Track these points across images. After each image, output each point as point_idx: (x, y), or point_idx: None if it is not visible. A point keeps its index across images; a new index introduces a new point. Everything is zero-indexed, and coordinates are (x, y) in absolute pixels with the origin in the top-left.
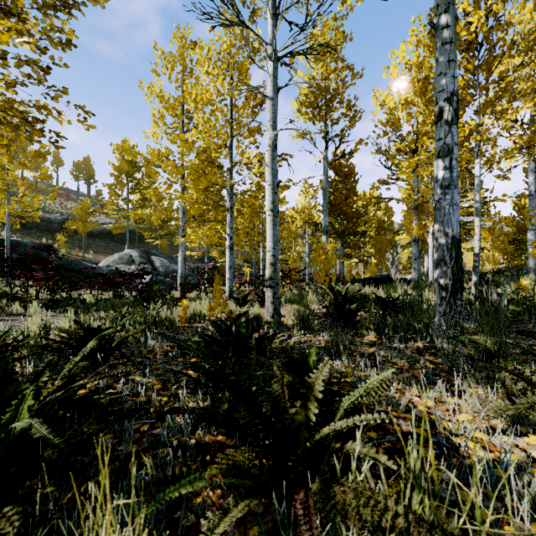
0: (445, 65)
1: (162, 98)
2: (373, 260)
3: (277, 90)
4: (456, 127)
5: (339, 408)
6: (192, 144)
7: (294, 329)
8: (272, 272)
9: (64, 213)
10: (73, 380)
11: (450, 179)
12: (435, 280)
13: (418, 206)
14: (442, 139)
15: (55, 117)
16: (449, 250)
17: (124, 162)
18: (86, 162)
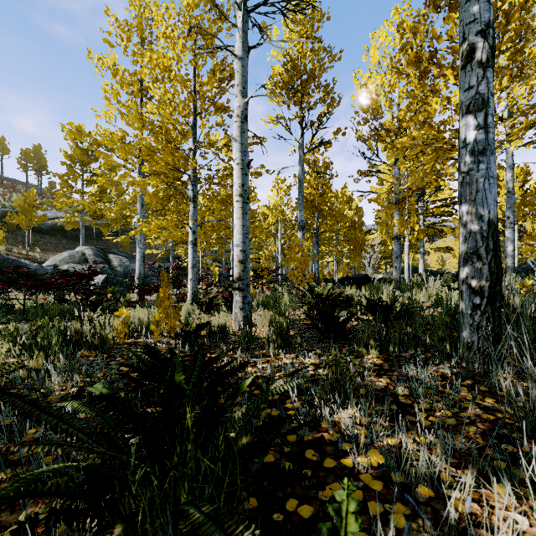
0: None
1: (116, 71)
2: (344, 259)
3: (248, 49)
4: (491, 71)
5: None
6: (145, 118)
7: (270, 348)
8: (241, 271)
9: (7, 205)
10: None
11: (485, 142)
12: (463, 282)
13: (400, 200)
14: (474, 87)
15: None
16: (484, 240)
17: (78, 150)
18: (37, 151)
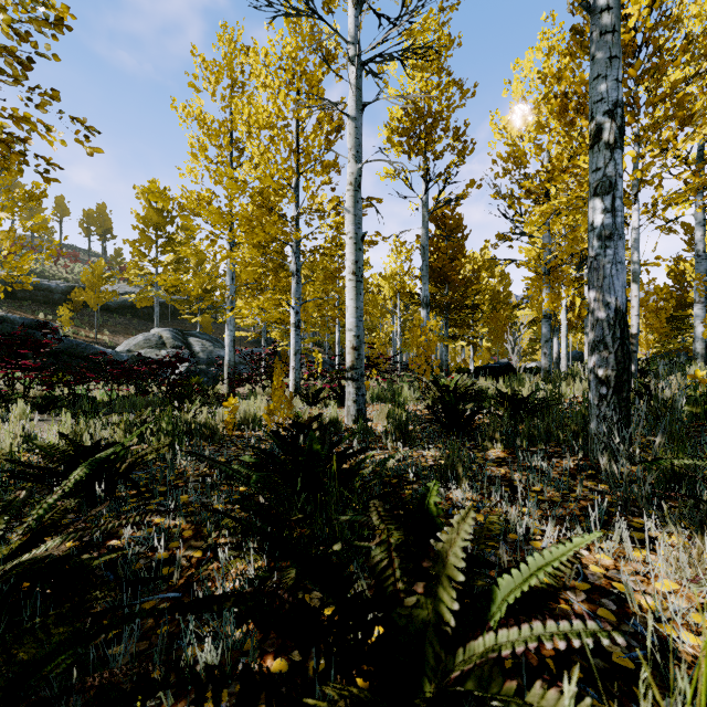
0: (606, 64)
1: (203, 122)
2: (484, 342)
3: (362, 107)
4: (620, 152)
5: (494, 598)
6: (243, 183)
7: (388, 440)
8: (355, 359)
9: (70, 279)
10: (46, 533)
11: (612, 226)
12: (591, 371)
13: (550, 270)
14: (601, 169)
15: (42, 135)
16: (611, 328)
17: (152, 211)
18: (101, 211)
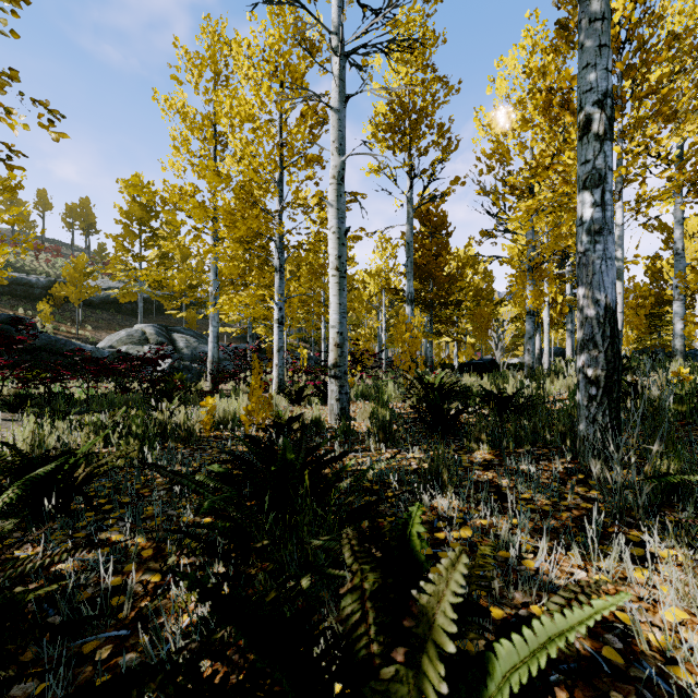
0: (595, 52)
1: (186, 115)
2: (468, 338)
3: (345, 99)
4: (610, 144)
5: (492, 673)
6: (225, 176)
7: (370, 442)
8: (338, 357)
9: (52, 273)
10: None
11: (602, 221)
12: (580, 371)
13: (533, 267)
14: (590, 161)
15: (2, 118)
16: (601, 326)
17: (135, 205)
18: (84, 206)
